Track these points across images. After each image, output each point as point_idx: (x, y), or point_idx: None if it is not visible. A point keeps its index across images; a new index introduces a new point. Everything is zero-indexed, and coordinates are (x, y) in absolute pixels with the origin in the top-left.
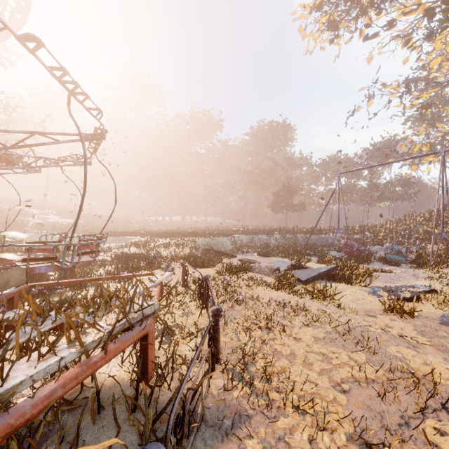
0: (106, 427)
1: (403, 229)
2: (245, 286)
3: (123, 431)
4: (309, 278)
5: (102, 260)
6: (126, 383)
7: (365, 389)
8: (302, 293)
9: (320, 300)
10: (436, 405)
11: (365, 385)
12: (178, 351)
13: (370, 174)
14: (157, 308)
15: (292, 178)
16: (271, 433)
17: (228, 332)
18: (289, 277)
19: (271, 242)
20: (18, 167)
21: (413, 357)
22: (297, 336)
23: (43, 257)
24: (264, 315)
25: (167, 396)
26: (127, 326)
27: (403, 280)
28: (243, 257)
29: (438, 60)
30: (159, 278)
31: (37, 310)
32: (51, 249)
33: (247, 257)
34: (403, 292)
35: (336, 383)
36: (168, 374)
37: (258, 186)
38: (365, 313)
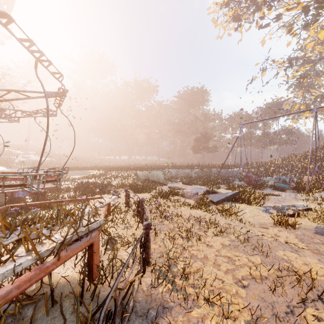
0: (58, 318)
1: (287, 165)
2: (172, 206)
3: (70, 321)
4: (219, 200)
5: (67, 187)
6: (77, 281)
7: (260, 284)
8: (214, 211)
9: (227, 216)
10: (314, 297)
11: (260, 281)
12: (119, 256)
13: (263, 125)
14: (102, 223)
15: (208, 128)
16: (187, 321)
17: (157, 241)
18: (204, 199)
19: (193, 174)
20: (0, 117)
21: (296, 259)
22: (209, 243)
23: (14, 184)
24: (185, 228)
25: (107, 292)
26: (77, 237)
27: (287, 202)
28: (171, 185)
29: (312, 44)
30: (107, 201)
31: (6, 225)
32: (20, 178)
33: (175, 185)
34: (287, 210)
35: (238, 280)
36: (109, 274)
37: (183, 134)
38: (260, 226)
